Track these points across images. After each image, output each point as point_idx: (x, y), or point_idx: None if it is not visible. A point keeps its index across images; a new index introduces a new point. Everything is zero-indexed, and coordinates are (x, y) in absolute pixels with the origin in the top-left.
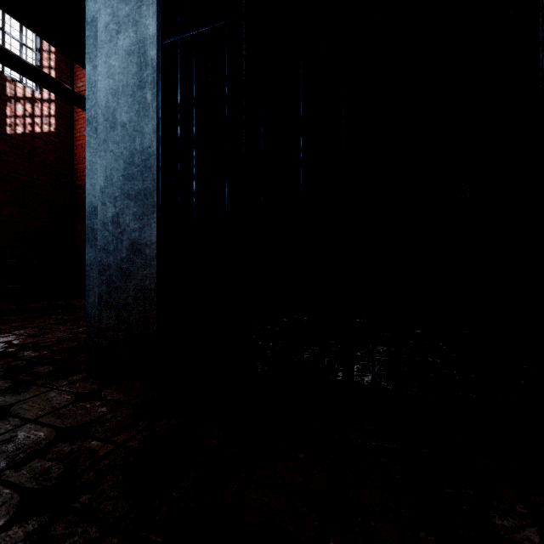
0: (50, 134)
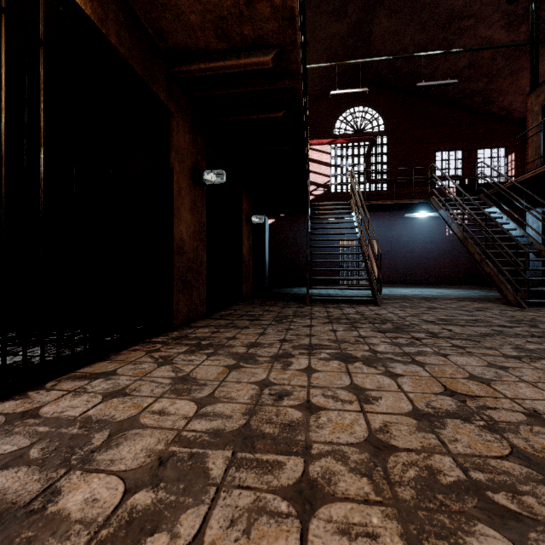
0: None
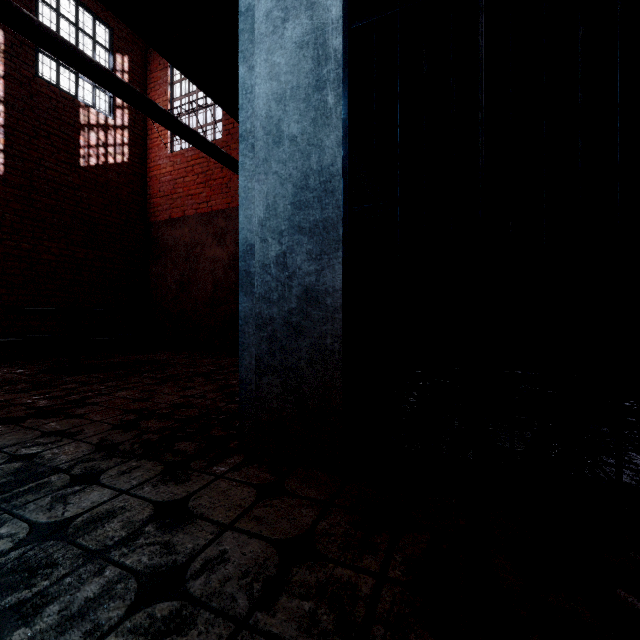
0: (123, 165)
